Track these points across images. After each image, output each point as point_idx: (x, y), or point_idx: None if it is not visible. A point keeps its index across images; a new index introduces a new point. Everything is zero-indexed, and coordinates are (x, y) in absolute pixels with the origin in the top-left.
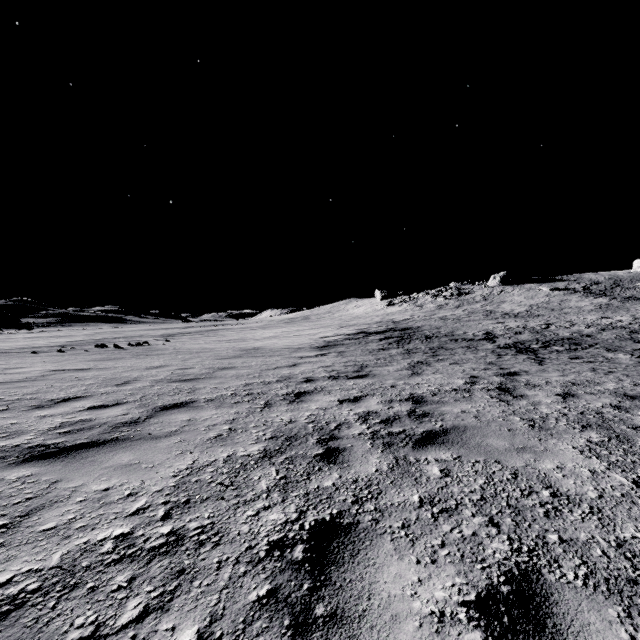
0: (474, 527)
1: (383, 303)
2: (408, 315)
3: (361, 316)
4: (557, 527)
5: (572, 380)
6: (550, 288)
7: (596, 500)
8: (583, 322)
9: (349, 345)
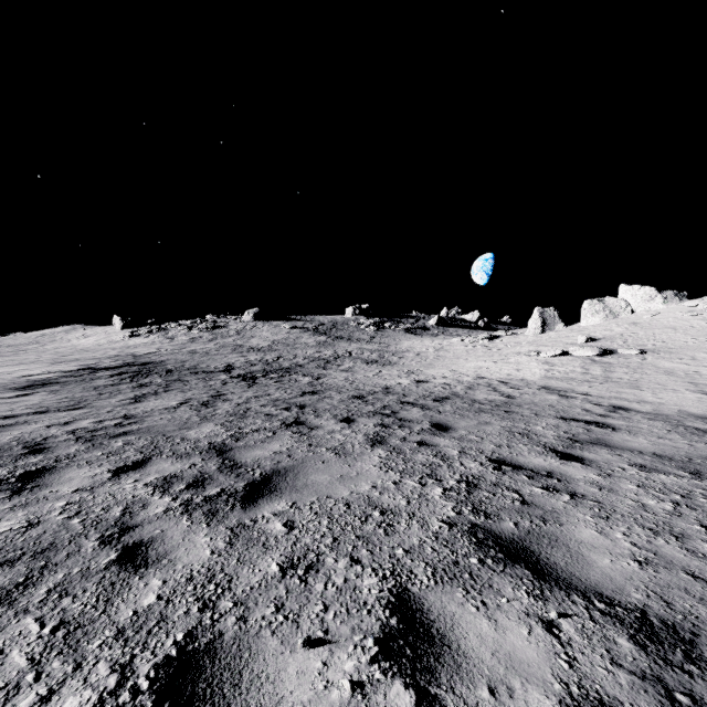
0: (129, 455)
1: (124, 333)
2: (155, 348)
3: (90, 349)
4: (173, 448)
5: (257, 395)
6: (291, 326)
7: (201, 438)
8: (304, 355)
9: (67, 383)
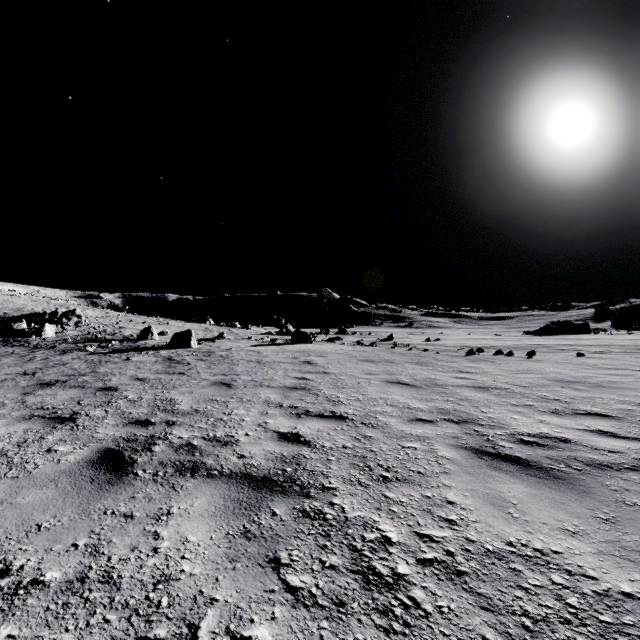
0: None
1: None
2: None
3: None
4: None
5: None
6: None
7: None
8: None
9: None
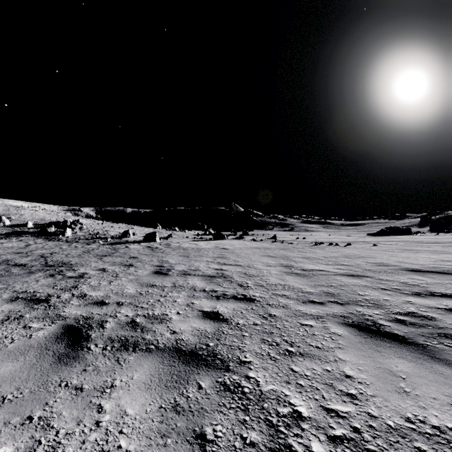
0: None
1: None
2: None
3: None
4: None
5: None
6: None
7: None
8: None
9: None
